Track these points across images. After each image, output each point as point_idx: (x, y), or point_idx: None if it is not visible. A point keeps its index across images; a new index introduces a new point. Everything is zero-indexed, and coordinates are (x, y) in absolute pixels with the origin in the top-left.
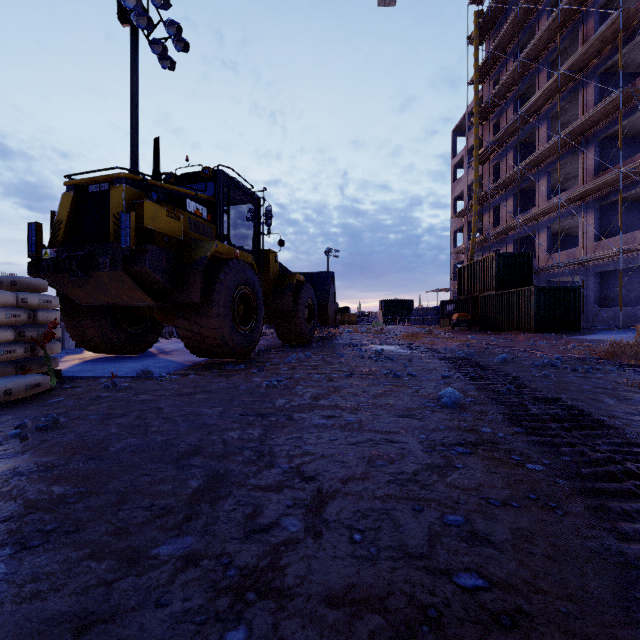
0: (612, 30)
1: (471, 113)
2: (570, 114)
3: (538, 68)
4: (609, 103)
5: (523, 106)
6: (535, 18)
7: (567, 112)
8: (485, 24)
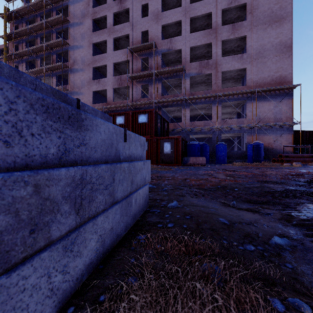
0: (60, 66)
1: (1, 50)
2: (49, 81)
3: (37, 57)
4: (60, 88)
5: (30, 69)
6: (35, 36)
7: (48, 80)
8: (11, 16)
